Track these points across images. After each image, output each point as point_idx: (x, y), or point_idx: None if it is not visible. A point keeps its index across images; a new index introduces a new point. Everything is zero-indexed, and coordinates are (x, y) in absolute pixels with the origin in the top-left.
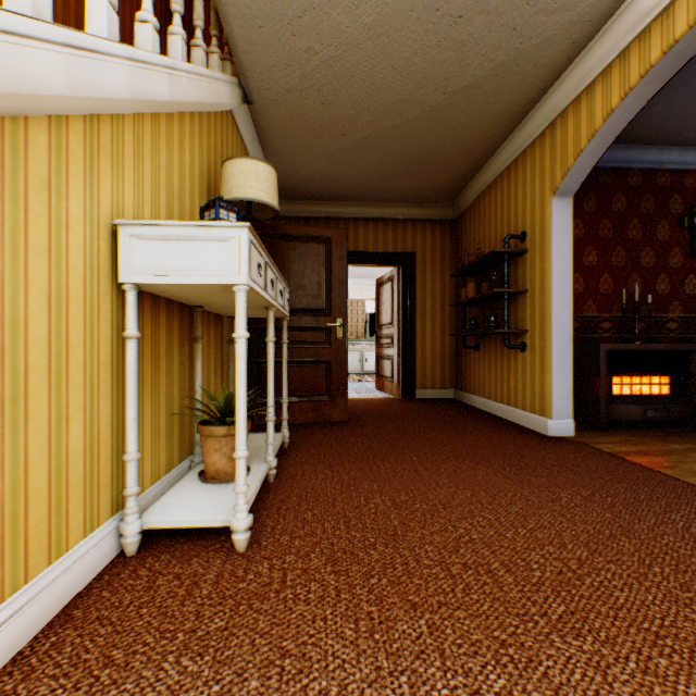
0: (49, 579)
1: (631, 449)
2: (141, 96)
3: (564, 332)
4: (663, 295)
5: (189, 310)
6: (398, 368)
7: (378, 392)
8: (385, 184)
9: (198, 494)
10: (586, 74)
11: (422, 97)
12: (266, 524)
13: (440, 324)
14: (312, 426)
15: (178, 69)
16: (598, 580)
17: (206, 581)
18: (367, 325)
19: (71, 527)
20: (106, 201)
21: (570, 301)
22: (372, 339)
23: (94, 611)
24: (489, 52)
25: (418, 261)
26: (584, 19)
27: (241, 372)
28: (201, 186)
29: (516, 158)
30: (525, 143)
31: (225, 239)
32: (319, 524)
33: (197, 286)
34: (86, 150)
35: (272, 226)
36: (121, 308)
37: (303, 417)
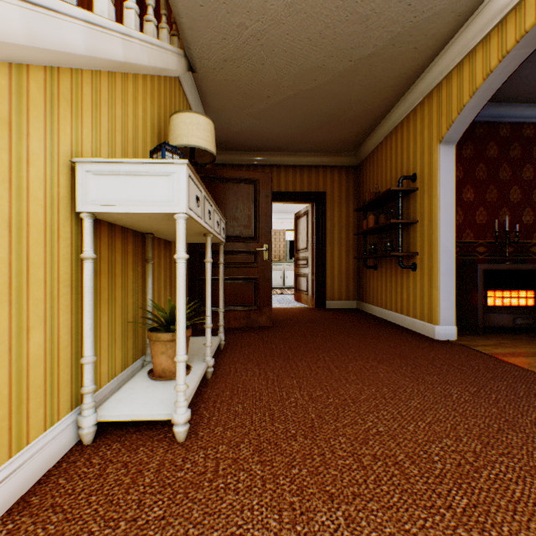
0: (9, 470)
1: (505, 351)
2: (98, 54)
3: (449, 254)
4: (528, 225)
5: (142, 236)
6: (312, 283)
7: (296, 302)
8: (302, 137)
9: (146, 390)
10: (468, 42)
11: (332, 64)
12: (204, 416)
13: (346, 249)
14: (244, 330)
15: (132, 36)
16: (494, 472)
17: (149, 469)
18: (287, 250)
19: (31, 423)
20: (65, 142)
21: (453, 230)
22: (291, 261)
23: (49, 498)
24: (388, 25)
25: (327, 199)
26: None
27: (181, 288)
28: (153, 135)
29: (408, 114)
30: (416, 101)
31: (167, 174)
32: (247, 416)
33: (144, 215)
34: (46, 96)
35: (211, 170)
36: (80, 233)
37: (237, 322)
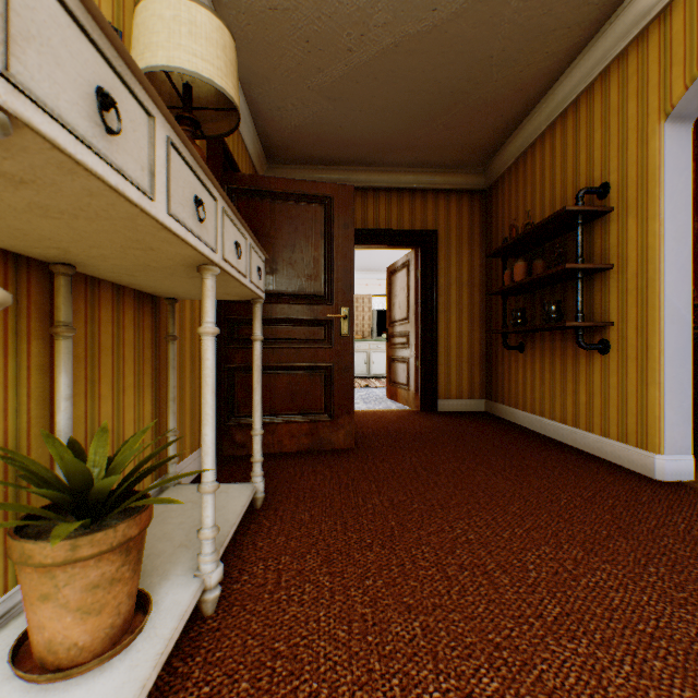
0: None
1: None
2: None
3: (681, 324)
4: None
5: (49, 273)
6: (416, 373)
7: (390, 401)
8: (402, 138)
9: None
10: None
11: None
12: None
13: (468, 319)
14: (305, 459)
15: None
16: None
17: None
18: (373, 324)
19: None
20: None
21: (689, 278)
22: (380, 339)
23: None
24: None
25: (440, 241)
26: None
27: None
28: None
29: (590, 82)
30: (610, 53)
31: None
32: None
33: None
34: None
35: (250, 179)
36: None
37: (294, 443)
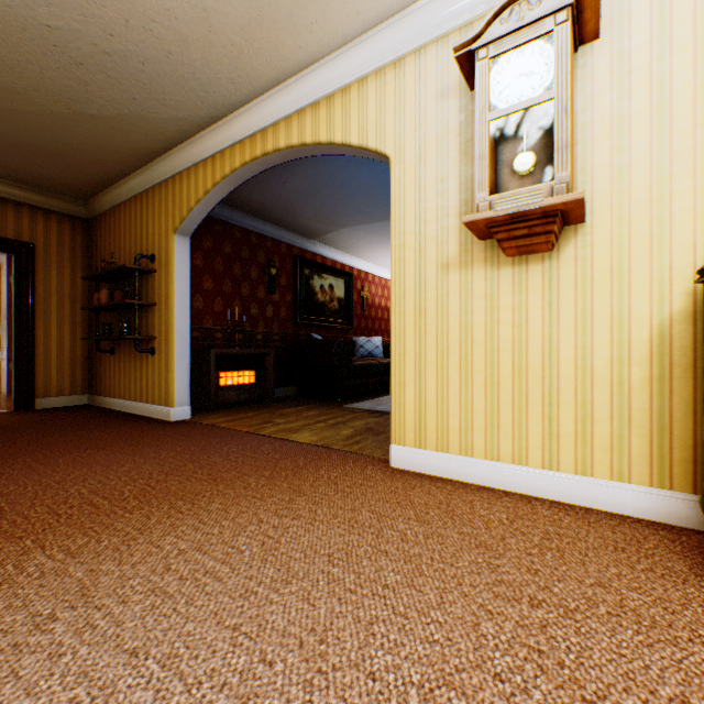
0: None
1: (225, 420)
2: None
3: (185, 339)
4: (256, 316)
5: None
6: (10, 375)
7: None
8: None
9: None
10: (195, 156)
11: (42, 99)
12: None
13: (72, 326)
14: None
15: None
16: (166, 485)
17: None
18: None
19: None
20: None
21: (189, 317)
22: None
23: None
24: (115, 103)
25: (40, 254)
26: (189, 121)
27: None
28: None
29: (148, 189)
30: (156, 181)
31: None
32: None
33: None
34: None
35: None
36: None
37: None
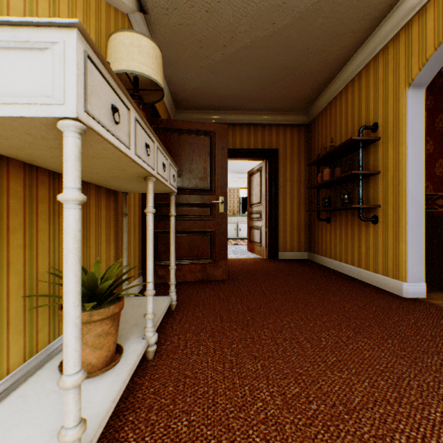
0: None
1: None
2: None
3: (418, 206)
4: None
5: None
6: (265, 235)
7: (250, 253)
8: (256, 94)
9: (43, 402)
10: None
11: (293, 1)
12: None
13: (297, 203)
14: (199, 285)
15: None
16: None
17: None
18: (240, 205)
19: None
20: None
21: (423, 179)
22: (244, 215)
23: None
24: None
25: (280, 155)
26: None
27: (70, 254)
28: None
29: (367, 63)
30: (378, 47)
31: (42, 47)
32: None
33: (10, 126)
34: None
35: (166, 122)
36: None
37: (192, 276)
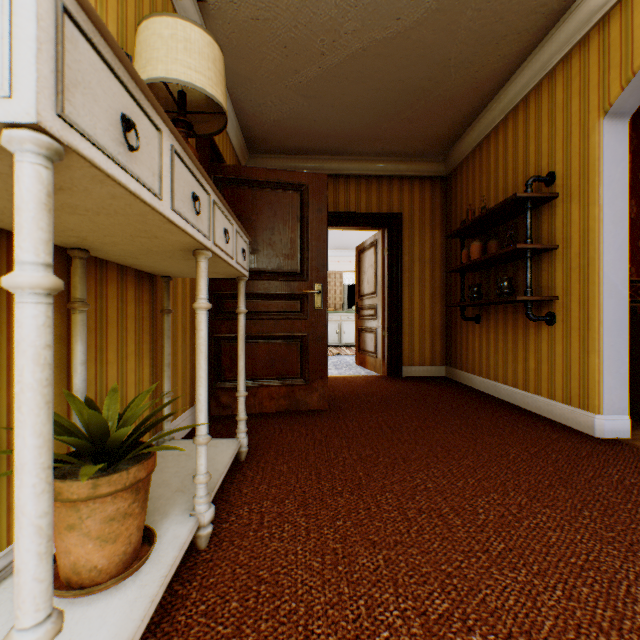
0: None
1: None
2: None
3: (618, 298)
4: None
5: (66, 256)
6: (382, 342)
7: (360, 367)
8: (370, 130)
9: None
10: None
11: None
12: None
13: (430, 293)
14: (283, 419)
15: None
16: None
17: None
18: (344, 297)
19: None
20: None
21: (625, 258)
22: (350, 311)
23: None
24: None
25: (405, 223)
26: None
27: (25, 393)
28: None
29: (538, 81)
30: (556, 56)
31: None
32: None
33: None
34: None
35: (234, 169)
36: None
37: (273, 404)
